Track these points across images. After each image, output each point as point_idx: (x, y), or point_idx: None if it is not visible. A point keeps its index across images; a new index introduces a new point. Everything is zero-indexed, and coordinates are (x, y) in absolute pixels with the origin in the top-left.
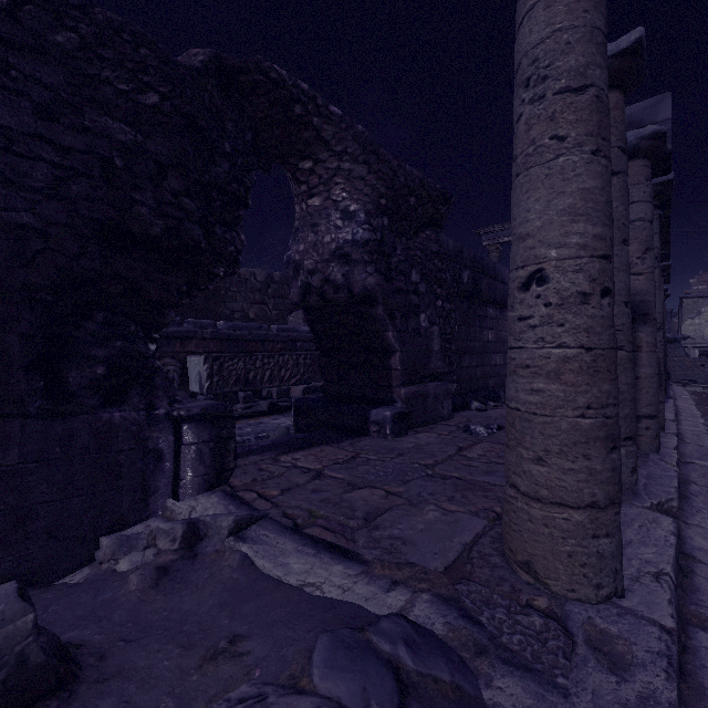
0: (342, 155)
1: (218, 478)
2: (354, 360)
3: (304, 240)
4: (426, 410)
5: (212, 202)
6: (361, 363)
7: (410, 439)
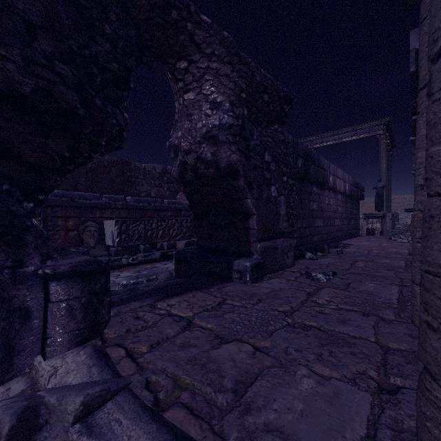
0: (211, 56)
1: (91, 332)
2: (220, 221)
3: (182, 128)
4: (276, 260)
5: (94, 78)
6: (225, 224)
7: (266, 285)
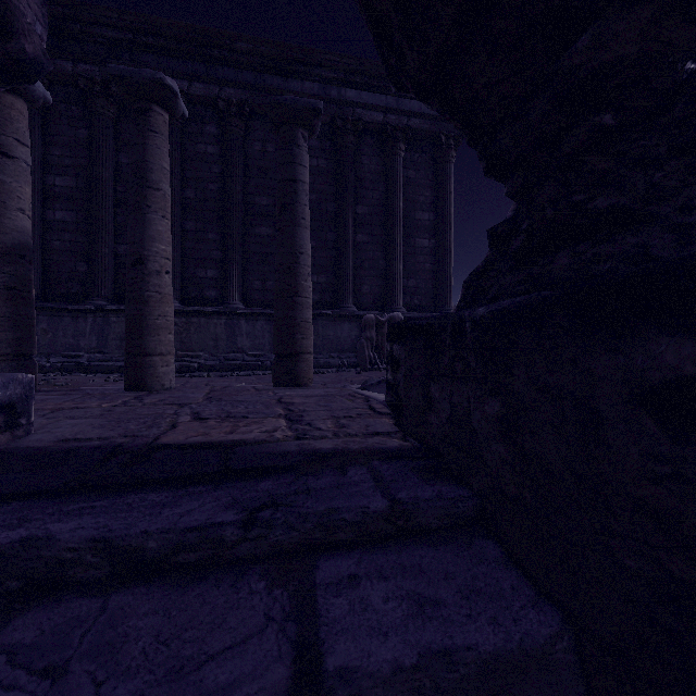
0: None
1: None
2: None
3: None
4: None
5: None
6: None
7: None
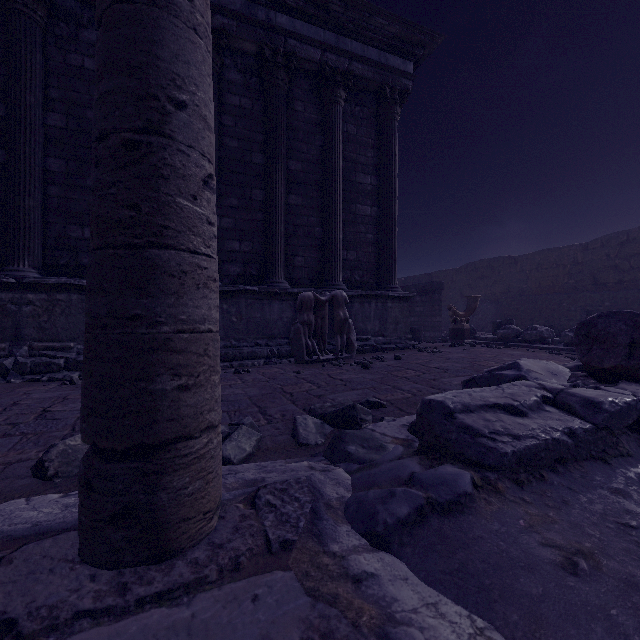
0: None
1: None
2: None
3: None
4: None
5: None
6: None
7: None
